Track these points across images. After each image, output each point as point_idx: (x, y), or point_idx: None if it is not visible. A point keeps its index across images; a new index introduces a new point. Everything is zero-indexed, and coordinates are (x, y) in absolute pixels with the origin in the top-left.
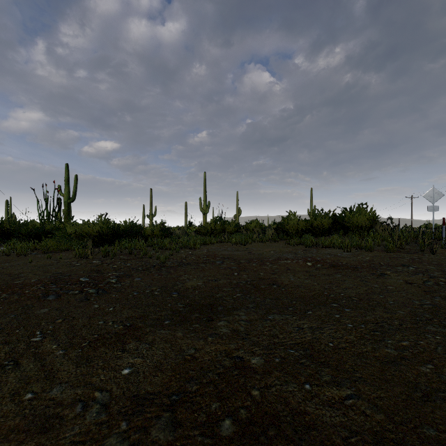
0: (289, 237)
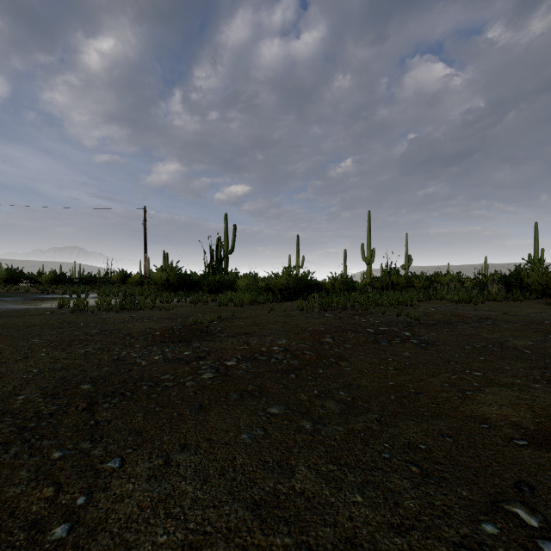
0: (533, 296)
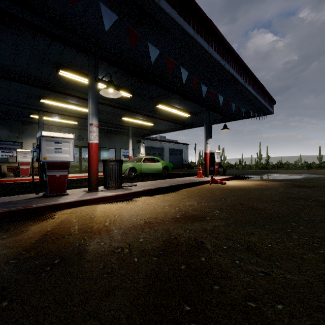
0: (313, 168)
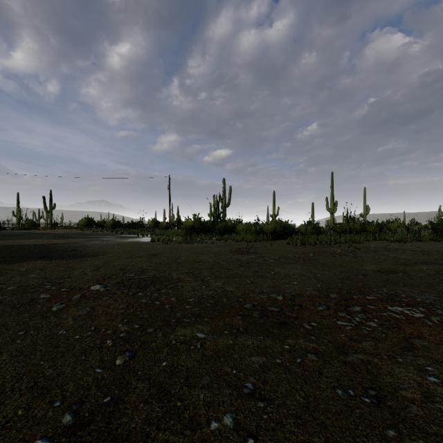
0: None
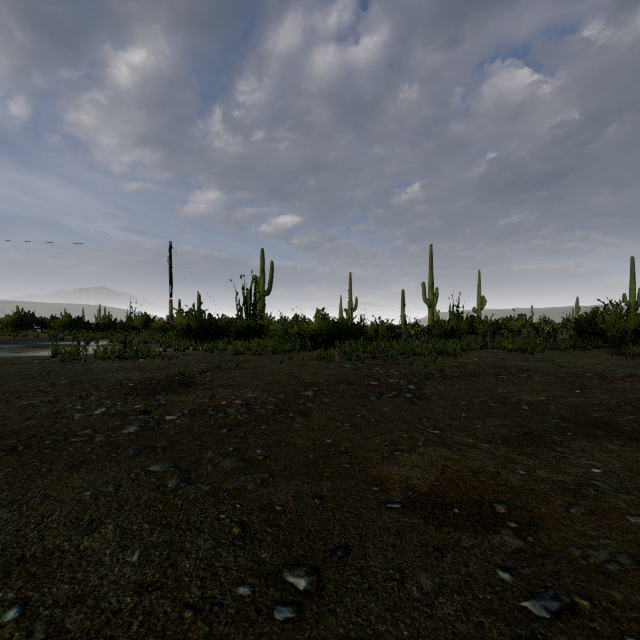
0: (608, 344)
